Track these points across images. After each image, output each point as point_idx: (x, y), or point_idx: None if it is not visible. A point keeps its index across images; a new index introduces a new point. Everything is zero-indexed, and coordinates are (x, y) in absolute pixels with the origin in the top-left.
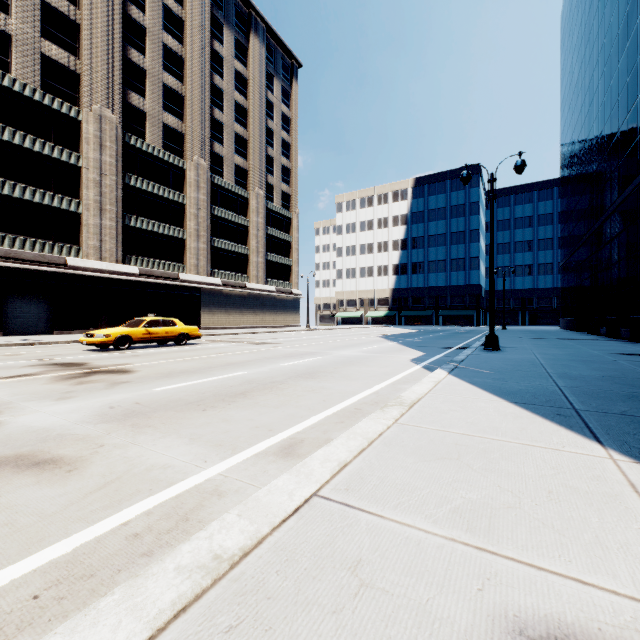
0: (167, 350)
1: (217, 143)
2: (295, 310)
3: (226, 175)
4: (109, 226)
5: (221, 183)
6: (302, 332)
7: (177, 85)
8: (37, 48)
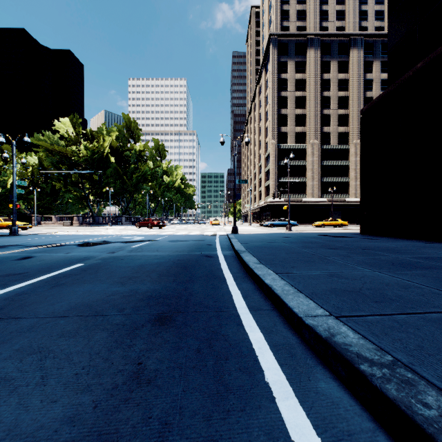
0: None
1: None
2: None
3: None
4: (358, 184)
5: None
6: None
7: None
8: (336, 131)
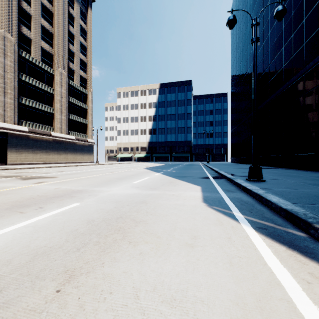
0: None
1: (25, 27)
2: (90, 152)
3: (33, 53)
4: None
5: (29, 57)
6: (91, 166)
7: None
8: None
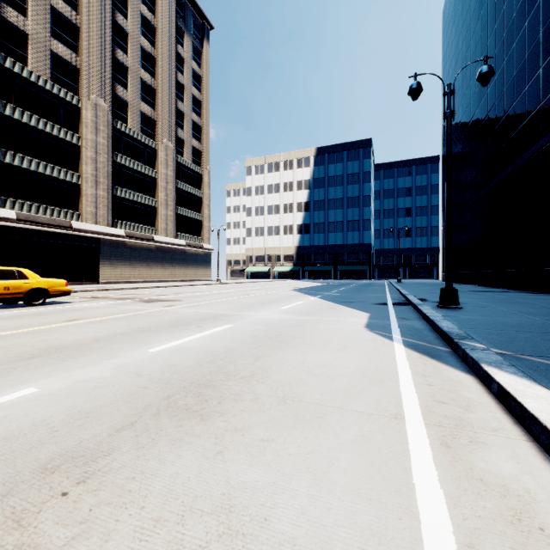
0: None
1: (120, 86)
2: (206, 264)
3: (131, 122)
4: None
5: (125, 129)
6: (212, 286)
7: (70, 13)
8: None
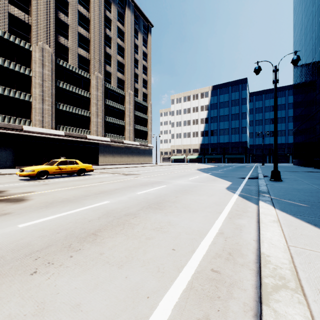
0: (69, 179)
1: (108, 65)
2: (149, 155)
3: (113, 83)
4: (47, 109)
5: (110, 87)
6: (153, 167)
7: (86, 33)
8: (6, 9)
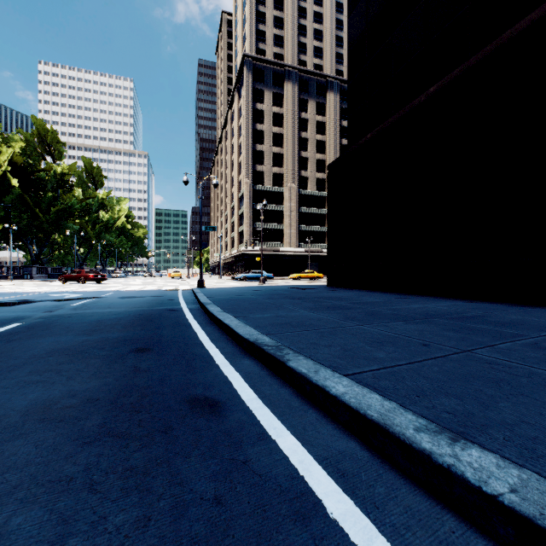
0: None
1: None
2: None
3: None
4: None
5: None
6: None
7: None
8: (314, 177)
